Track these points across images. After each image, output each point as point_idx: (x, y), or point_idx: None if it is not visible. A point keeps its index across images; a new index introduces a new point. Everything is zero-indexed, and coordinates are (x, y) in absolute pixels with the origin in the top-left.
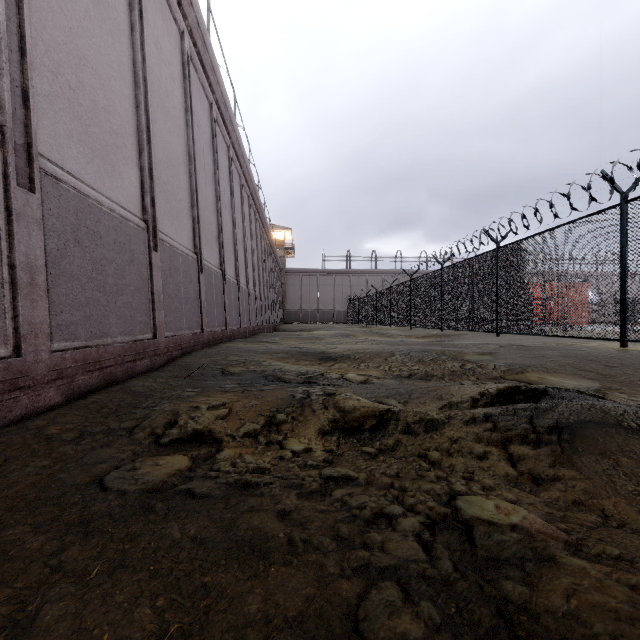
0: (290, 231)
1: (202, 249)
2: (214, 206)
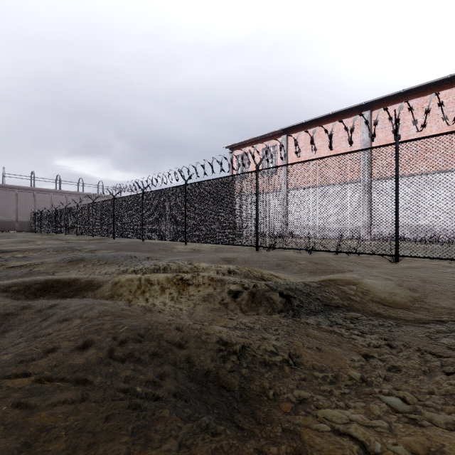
0: None
1: None
2: None
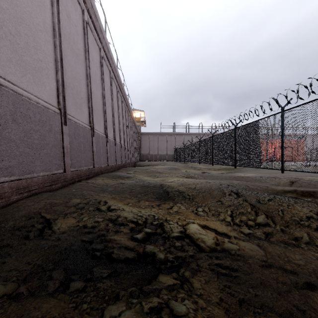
0: (143, 112)
1: (69, 108)
2: (84, 81)
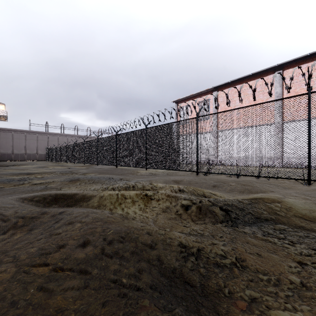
0: (4, 105)
1: None
2: None
